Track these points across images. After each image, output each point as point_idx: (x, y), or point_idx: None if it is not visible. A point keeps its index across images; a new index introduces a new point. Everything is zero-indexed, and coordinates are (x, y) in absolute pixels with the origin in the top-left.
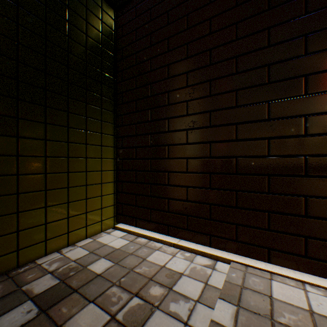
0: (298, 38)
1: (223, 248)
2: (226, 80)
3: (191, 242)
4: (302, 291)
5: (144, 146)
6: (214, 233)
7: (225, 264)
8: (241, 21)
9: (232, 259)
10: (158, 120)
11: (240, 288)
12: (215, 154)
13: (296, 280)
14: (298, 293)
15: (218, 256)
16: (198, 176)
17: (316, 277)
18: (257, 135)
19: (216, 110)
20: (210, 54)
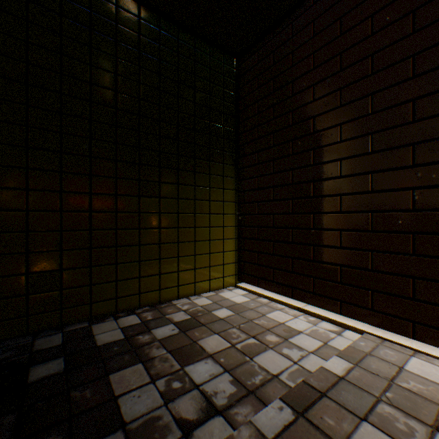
0: None
1: (355, 317)
2: (358, 122)
3: (319, 309)
4: None
5: (266, 200)
6: (344, 299)
7: (354, 333)
8: (377, 52)
9: (365, 330)
10: (280, 172)
11: (365, 354)
12: (346, 208)
13: None
14: None
15: (348, 325)
16: (325, 233)
17: None
18: (397, 185)
19: (347, 158)
20: (339, 94)
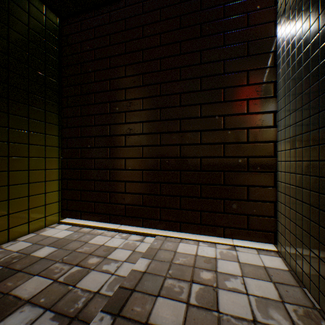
0: (197, 79)
1: (152, 227)
2: (153, 99)
3: (129, 226)
4: (196, 246)
5: (89, 147)
6: (145, 216)
7: (151, 237)
8: (163, 58)
9: (157, 233)
10: (101, 125)
11: (157, 250)
12: (146, 155)
13: (195, 241)
14: (193, 247)
15: (148, 233)
16: (134, 172)
17: (207, 237)
18: (173, 142)
19: (147, 121)
20: (142, 77)
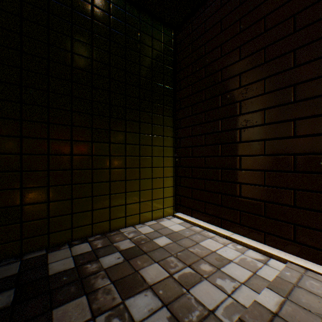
0: None
1: (278, 247)
2: (281, 76)
3: (244, 238)
4: None
5: (198, 145)
6: (268, 230)
7: (279, 262)
8: (300, 12)
9: (288, 259)
10: (211, 121)
11: (292, 286)
12: (270, 151)
13: None
14: None
15: (272, 254)
16: (251, 173)
17: None
18: (320, 130)
19: (270, 107)
20: (263, 52)
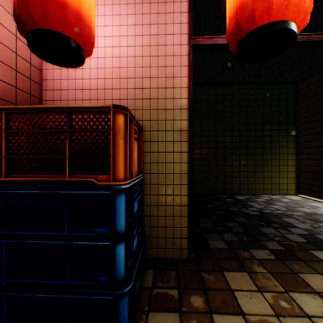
0: None
1: None
2: None
3: None
4: None
5: (312, 153)
6: None
7: None
8: None
9: None
10: (320, 140)
11: None
12: None
13: None
14: None
15: None
16: None
17: None
18: None
19: None
20: None
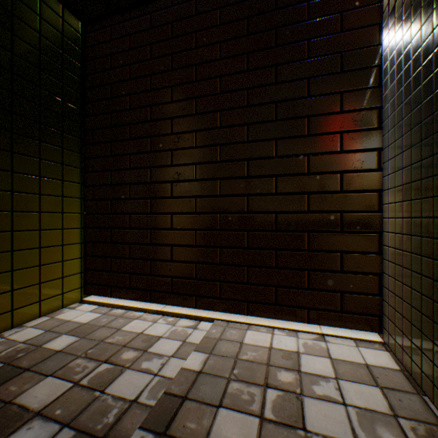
0: (271, 104)
1: (208, 308)
2: (211, 133)
3: (178, 307)
4: (270, 334)
5: (122, 198)
6: (199, 293)
7: (208, 323)
8: (225, 76)
9: (216, 317)
10: (139, 168)
11: (217, 340)
12: (201, 209)
13: (268, 327)
14: (266, 336)
15: (203, 316)
16: (184, 233)
17: (285, 322)
18: (238, 191)
19: (201, 163)
20: (195, 103)
